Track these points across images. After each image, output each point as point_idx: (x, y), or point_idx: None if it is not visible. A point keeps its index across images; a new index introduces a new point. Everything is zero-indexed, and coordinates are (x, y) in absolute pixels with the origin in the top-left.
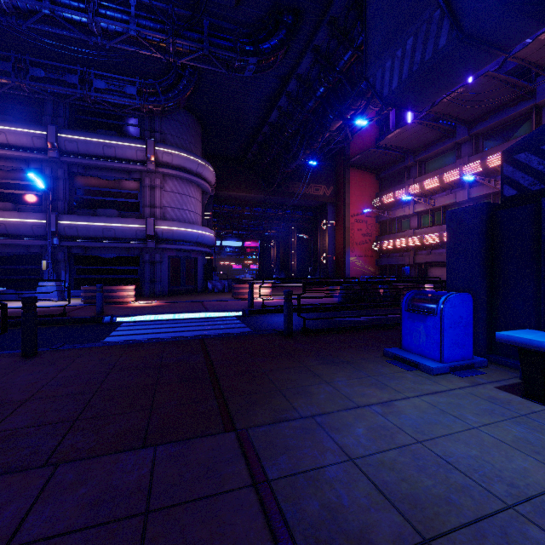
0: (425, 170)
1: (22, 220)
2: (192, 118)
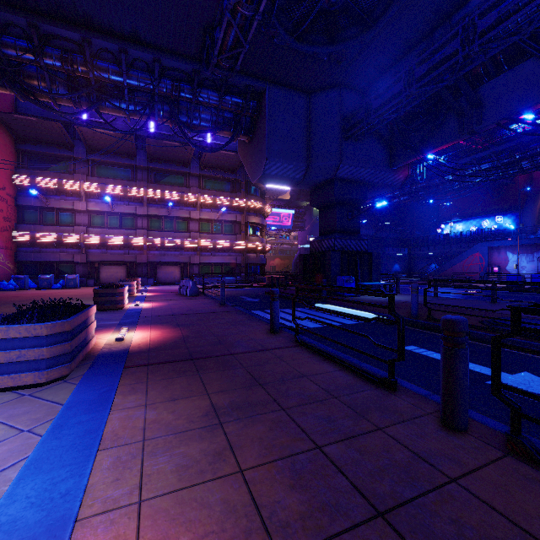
0: (96, 172)
1: None
2: None
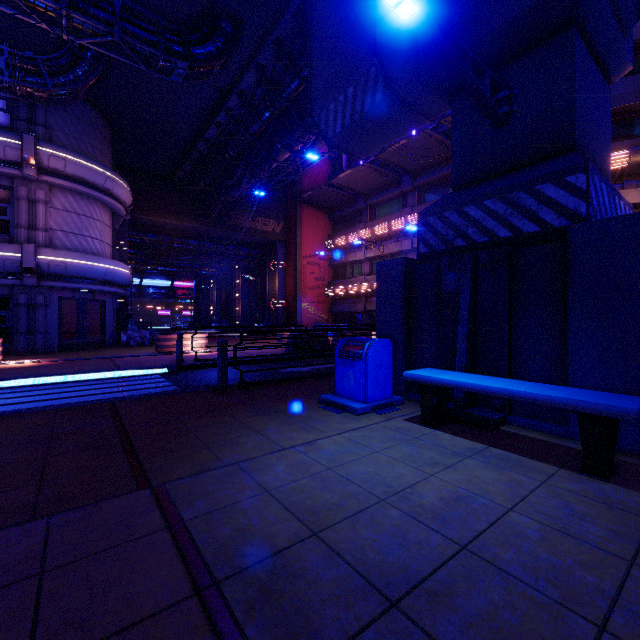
0: (375, 215)
1: None
2: (96, 115)
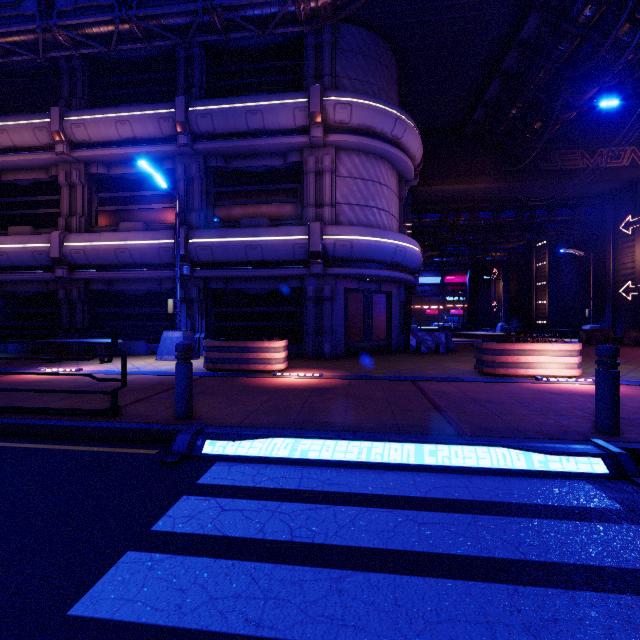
0: None
1: (148, 241)
2: (382, 47)
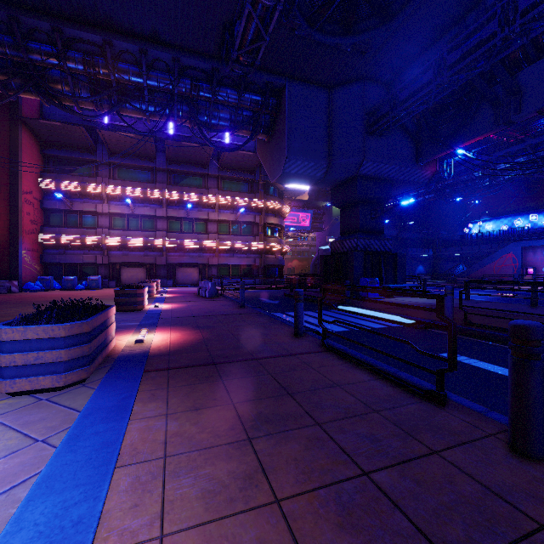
0: (117, 175)
1: None
2: None
